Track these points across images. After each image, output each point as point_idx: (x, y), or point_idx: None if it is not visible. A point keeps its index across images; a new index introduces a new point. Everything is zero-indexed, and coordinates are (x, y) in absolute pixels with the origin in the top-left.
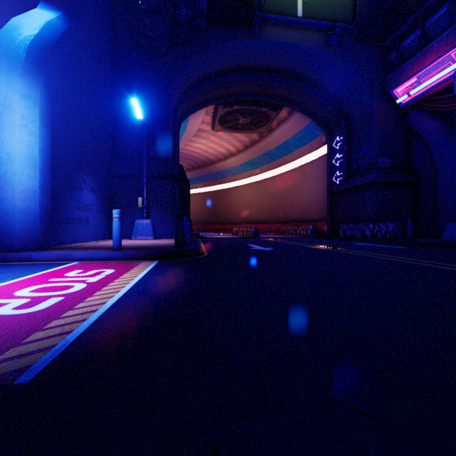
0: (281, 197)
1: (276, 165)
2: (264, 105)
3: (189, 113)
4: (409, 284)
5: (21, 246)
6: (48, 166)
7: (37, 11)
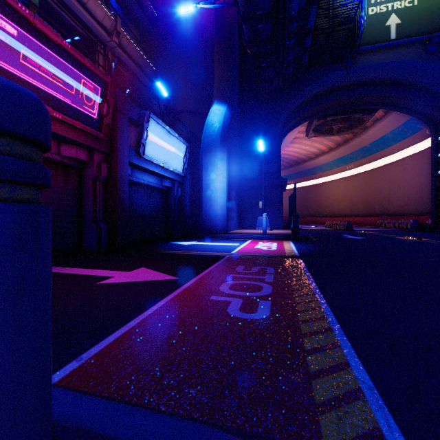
0: (377, 191)
1: (371, 159)
2: (358, 112)
3: (288, 131)
4: (436, 253)
5: (220, 232)
6: (227, 191)
7: (216, 108)
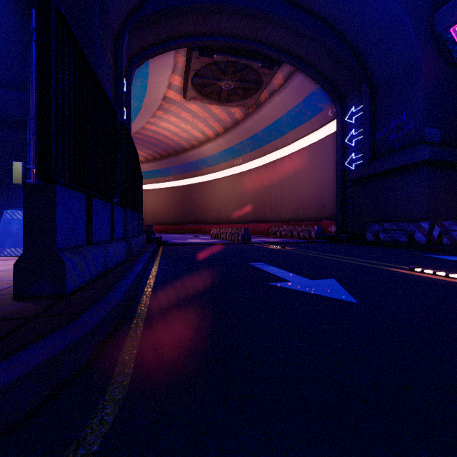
0: (268, 191)
1: (262, 152)
2: (256, 58)
3: (146, 54)
4: None
5: None
6: None
7: None
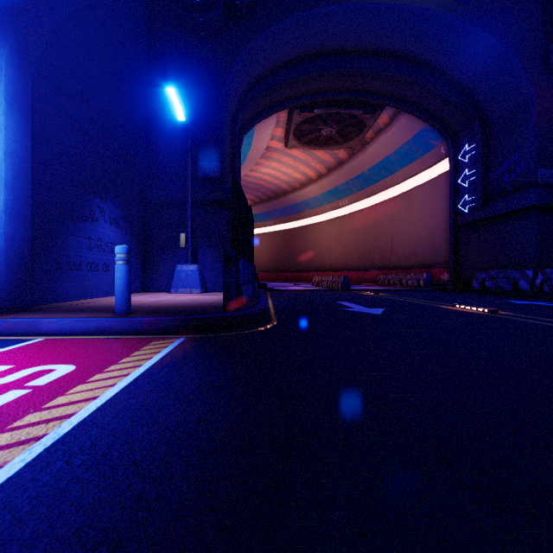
0: (377, 235)
1: (370, 192)
2: (357, 107)
3: (253, 122)
4: None
5: None
6: (25, 179)
7: None
